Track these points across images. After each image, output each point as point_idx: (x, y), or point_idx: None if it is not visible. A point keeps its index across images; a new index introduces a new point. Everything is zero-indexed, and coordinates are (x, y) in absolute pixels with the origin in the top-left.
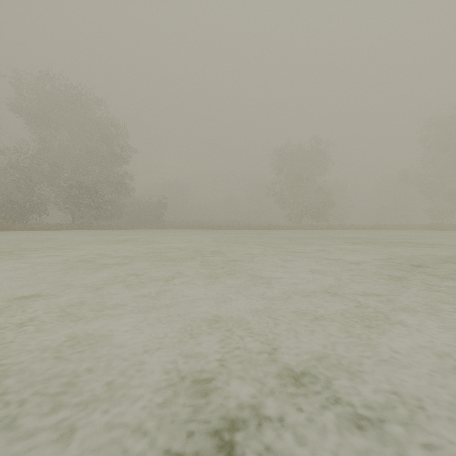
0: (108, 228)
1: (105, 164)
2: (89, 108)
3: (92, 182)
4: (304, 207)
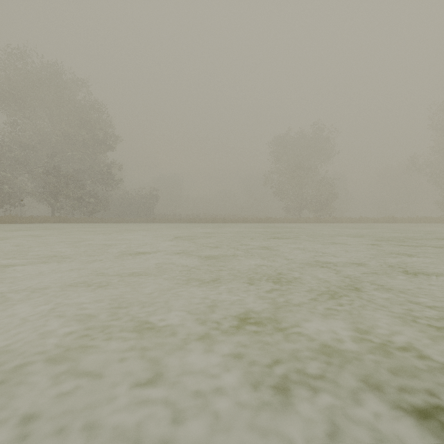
0: (91, 221)
1: (87, 151)
2: (69, 89)
3: (73, 171)
4: (303, 199)
